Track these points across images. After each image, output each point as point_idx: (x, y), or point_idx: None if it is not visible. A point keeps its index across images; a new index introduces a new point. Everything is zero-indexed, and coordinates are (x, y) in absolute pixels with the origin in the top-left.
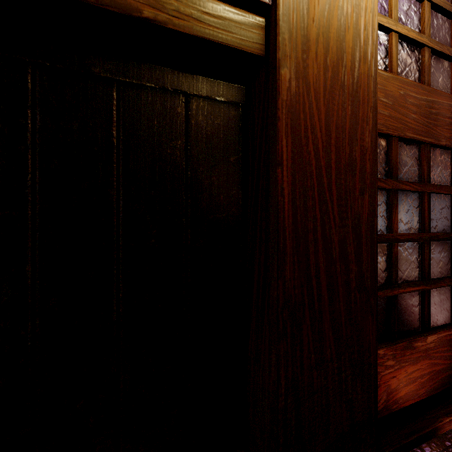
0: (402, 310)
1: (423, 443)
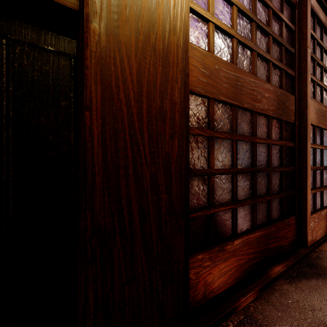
0: (218, 223)
1: (225, 320)
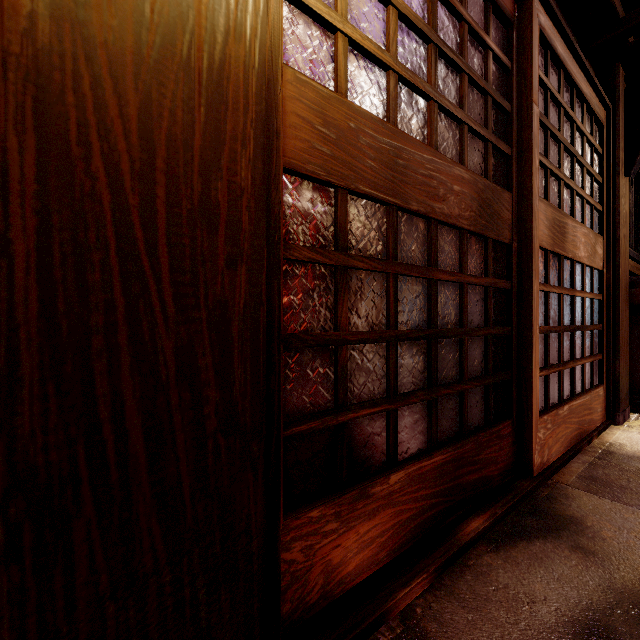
0: (358, 442)
1: None
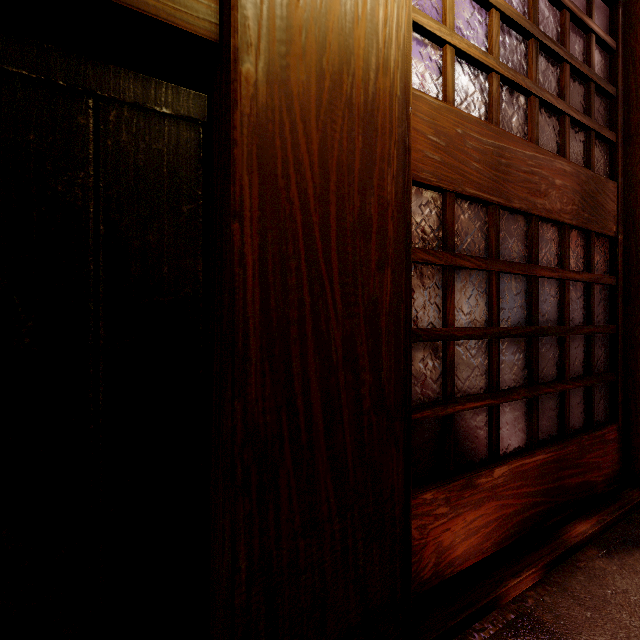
0: (463, 434)
1: (479, 620)
